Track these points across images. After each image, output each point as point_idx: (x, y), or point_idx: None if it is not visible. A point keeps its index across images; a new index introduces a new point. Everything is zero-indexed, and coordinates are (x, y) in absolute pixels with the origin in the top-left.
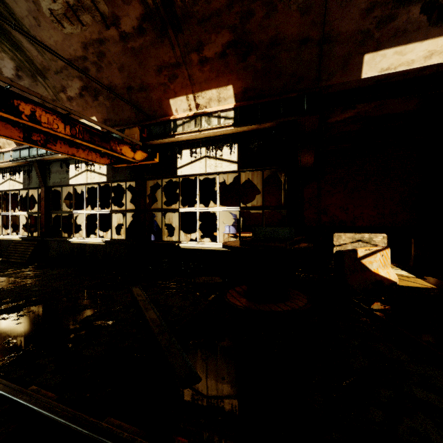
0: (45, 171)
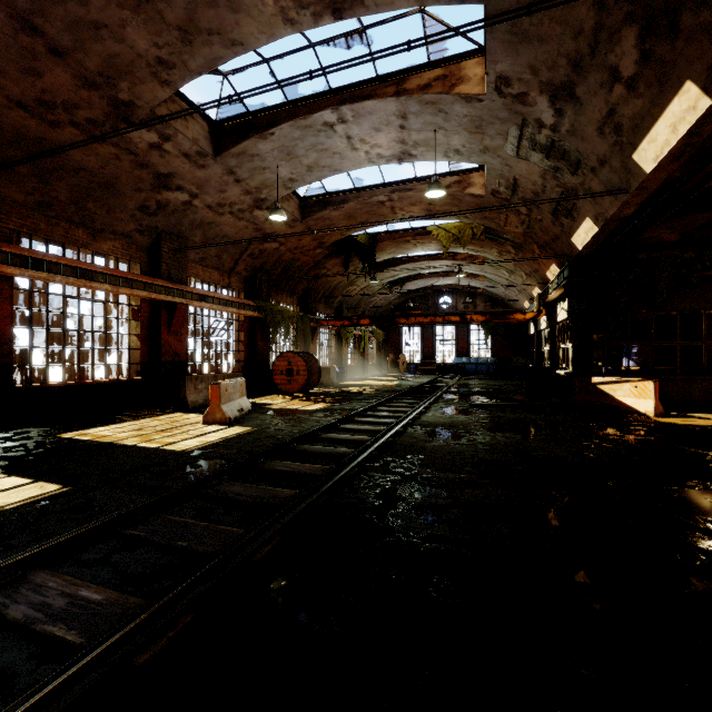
0: (537, 321)
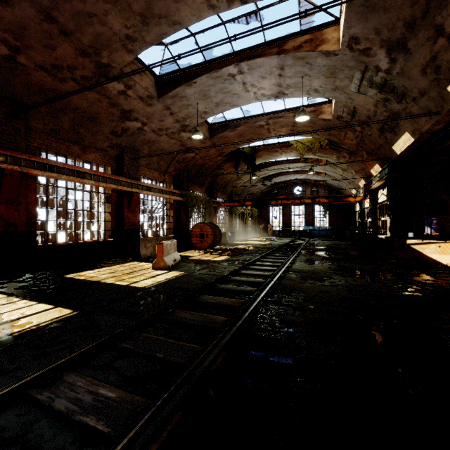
0: (361, 202)
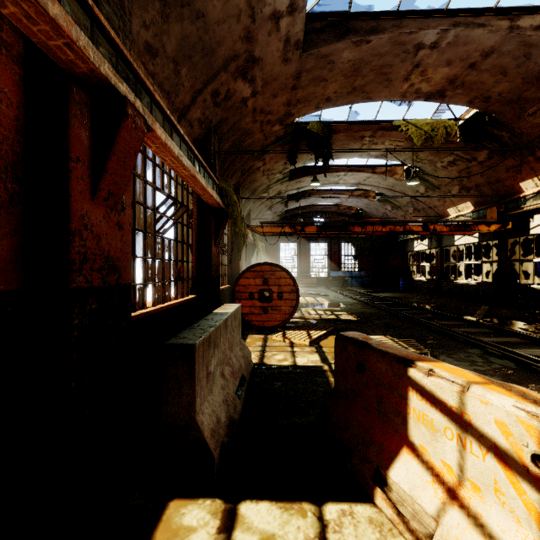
0: (440, 237)
